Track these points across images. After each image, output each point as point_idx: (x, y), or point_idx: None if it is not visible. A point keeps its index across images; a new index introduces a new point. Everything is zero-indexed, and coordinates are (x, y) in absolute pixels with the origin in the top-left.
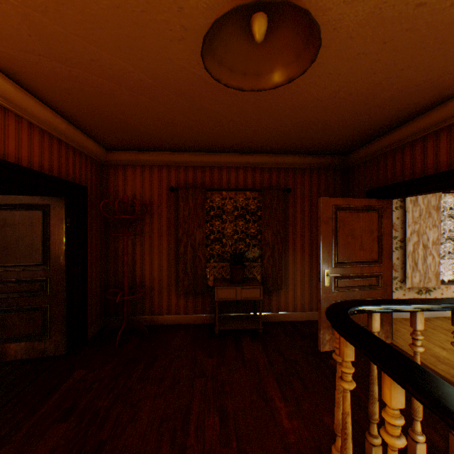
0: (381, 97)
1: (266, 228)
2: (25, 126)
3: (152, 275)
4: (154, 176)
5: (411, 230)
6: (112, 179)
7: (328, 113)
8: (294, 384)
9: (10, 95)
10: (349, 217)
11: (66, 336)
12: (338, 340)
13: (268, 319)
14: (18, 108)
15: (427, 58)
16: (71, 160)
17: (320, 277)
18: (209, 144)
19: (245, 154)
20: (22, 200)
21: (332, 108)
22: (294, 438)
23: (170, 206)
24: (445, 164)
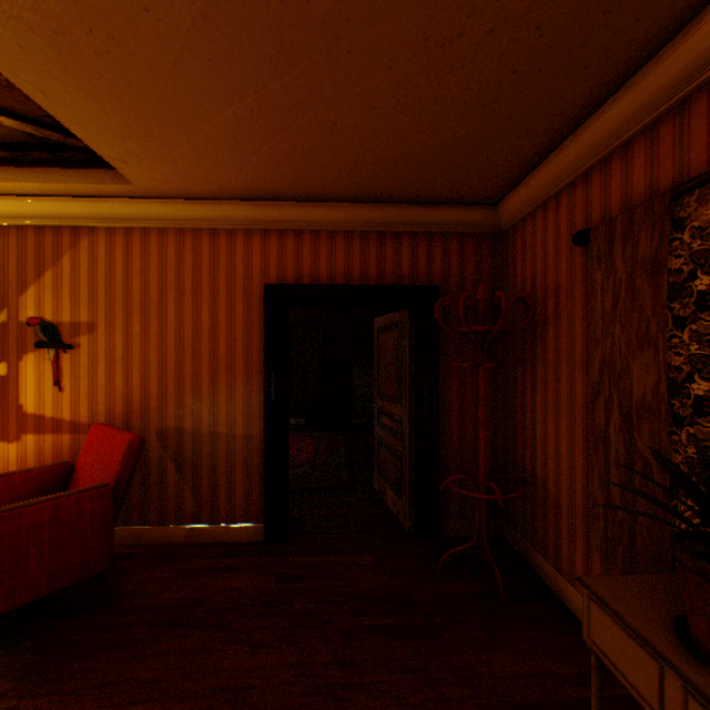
0: None
1: None
2: (323, 239)
3: (556, 470)
4: (559, 220)
5: None
6: (509, 257)
7: None
8: None
9: (296, 216)
10: None
11: (409, 507)
12: None
13: None
14: (308, 224)
15: None
16: (405, 254)
17: None
18: (594, 25)
19: None
20: (391, 319)
21: None
22: None
23: (588, 288)
24: None
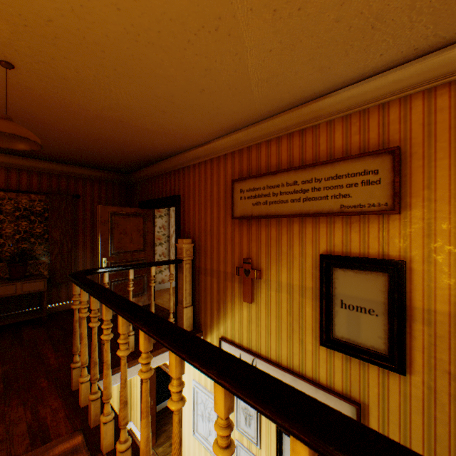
0: (130, 149)
1: (55, 228)
2: None
3: None
4: None
5: (174, 229)
6: None
7: (99, 149)
8: (69, 341)
9: None
10: (123, 220)
11: None
12: (80, 290)
13: (58, 309)
14: None
15: (142, 140)
16: None
17: (100, 264)
18: None
19: (31, 158)
20: None
21: (100, 146)
22: (58, 366)
23: None
24: (169, 192)
